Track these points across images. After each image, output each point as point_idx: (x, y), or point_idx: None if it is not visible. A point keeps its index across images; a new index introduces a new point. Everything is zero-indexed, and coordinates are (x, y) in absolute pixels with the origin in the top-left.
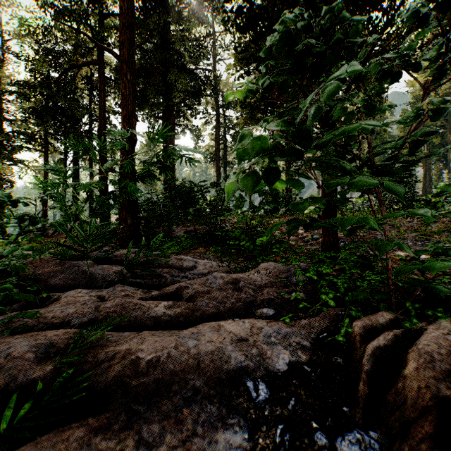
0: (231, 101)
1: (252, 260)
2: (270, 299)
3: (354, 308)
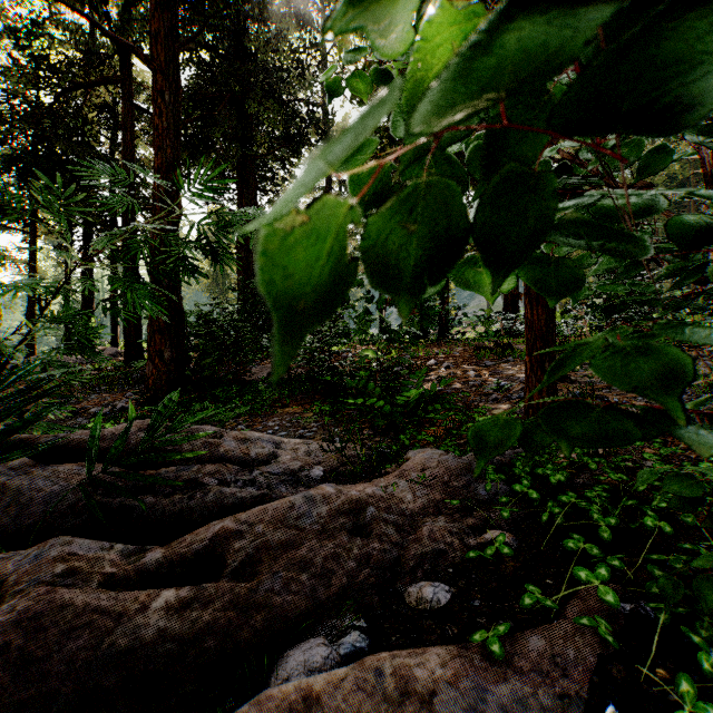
0: None
1: (389, 434)
2: (437, 551)
3: (696, 636)
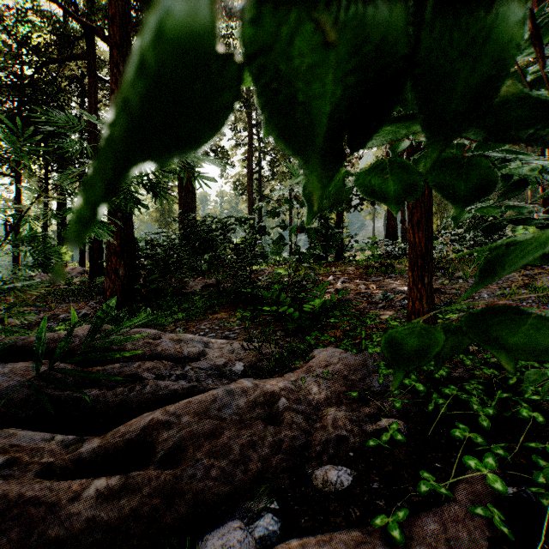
0: None
1: (298, 335)
2: (339, 437)
3: None
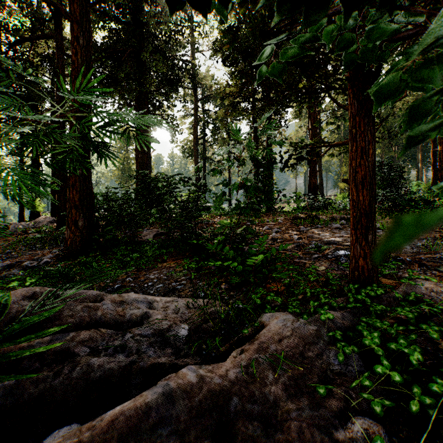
0: (210, 94)
1: (241, 288)
2: None
3: None
